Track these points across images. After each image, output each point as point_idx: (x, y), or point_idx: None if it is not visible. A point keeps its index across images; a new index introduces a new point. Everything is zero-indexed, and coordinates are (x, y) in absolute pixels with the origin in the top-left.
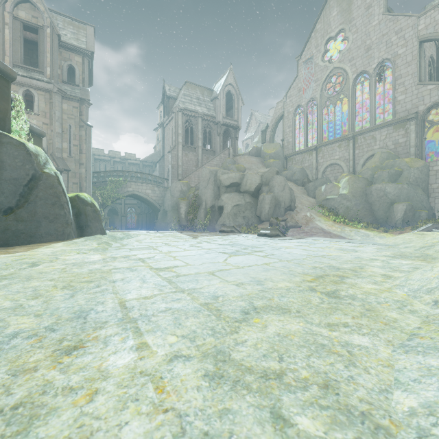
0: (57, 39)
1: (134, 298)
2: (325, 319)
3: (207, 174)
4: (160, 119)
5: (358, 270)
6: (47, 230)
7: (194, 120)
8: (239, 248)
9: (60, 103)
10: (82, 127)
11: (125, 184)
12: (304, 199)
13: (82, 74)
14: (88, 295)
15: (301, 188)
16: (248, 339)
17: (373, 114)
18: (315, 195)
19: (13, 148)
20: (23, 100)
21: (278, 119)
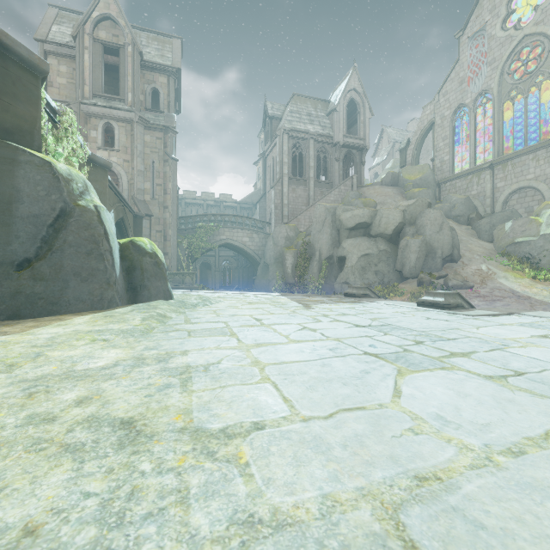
0: (139, 58)
1: None
2: None
3: (322, 213)
4: (262, 150)
5: None
6: (78, 293)
7: (304, 143)
8: (402, 340)
9: (142, 135)
10: (167, 161)
11: (218, 230)
12: (475, 245)
13: (167, 97)
14: None
15: (466, 227)
16: None
17: None
18: (491, 237)
19: (34, 170)
20: (103, 135)
21: (426, 130)
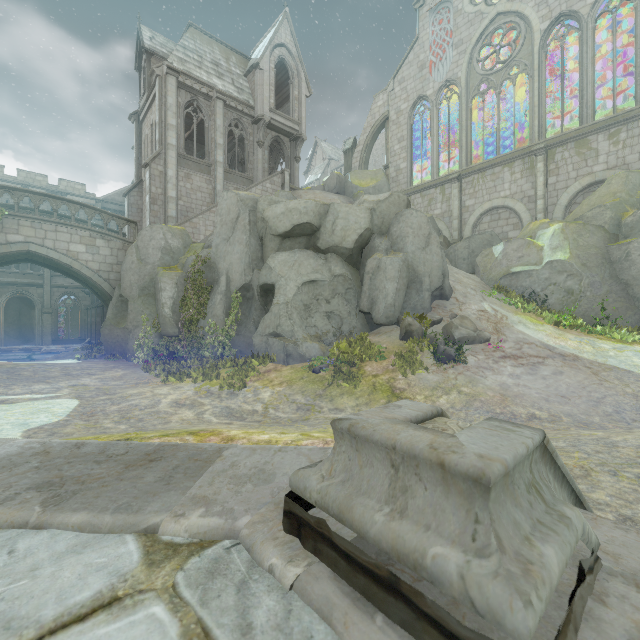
0: None
1: None
2: None
3: (232, 207)
4: None
5: None
6: None
7: (206, 104)
8: None
9: None
10: None
11: None
12: (462, 274)
13: None
14: None
15: None
16: None
17: (590, 100)
18: (472, 267)
19: None
20: None
21: (378, 127)
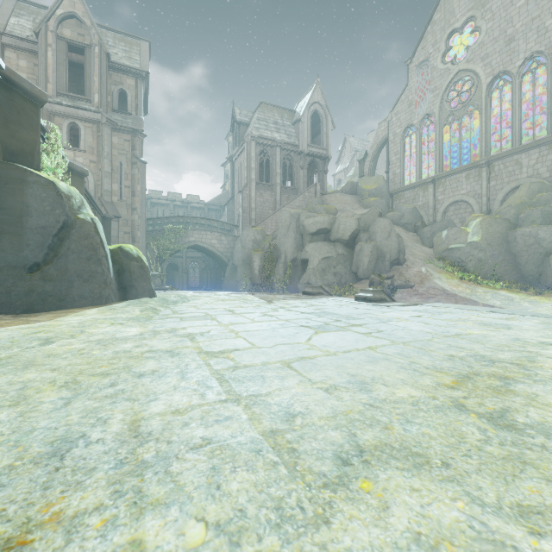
0: (107, 59)
1: (158, 411)
2: (507, 490)
3: (287, 218)
4: (230, 152)
5: (528, 365)
6: (81, 291)
7: (271, 150)
8: (328, 319)
9: (110, 137)
10: (135, 164)
11: (186, 232)
12: (418, 250)
13: (135, 100)
14: (91, 403)
15: (413, 234)
16: (352, 551)
17: (517, 131)
18: (432, 243)
19: (40, 188)
20: (68, 135)
21: (381, 144)
